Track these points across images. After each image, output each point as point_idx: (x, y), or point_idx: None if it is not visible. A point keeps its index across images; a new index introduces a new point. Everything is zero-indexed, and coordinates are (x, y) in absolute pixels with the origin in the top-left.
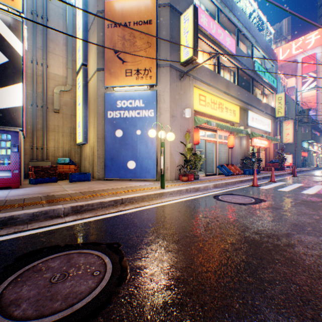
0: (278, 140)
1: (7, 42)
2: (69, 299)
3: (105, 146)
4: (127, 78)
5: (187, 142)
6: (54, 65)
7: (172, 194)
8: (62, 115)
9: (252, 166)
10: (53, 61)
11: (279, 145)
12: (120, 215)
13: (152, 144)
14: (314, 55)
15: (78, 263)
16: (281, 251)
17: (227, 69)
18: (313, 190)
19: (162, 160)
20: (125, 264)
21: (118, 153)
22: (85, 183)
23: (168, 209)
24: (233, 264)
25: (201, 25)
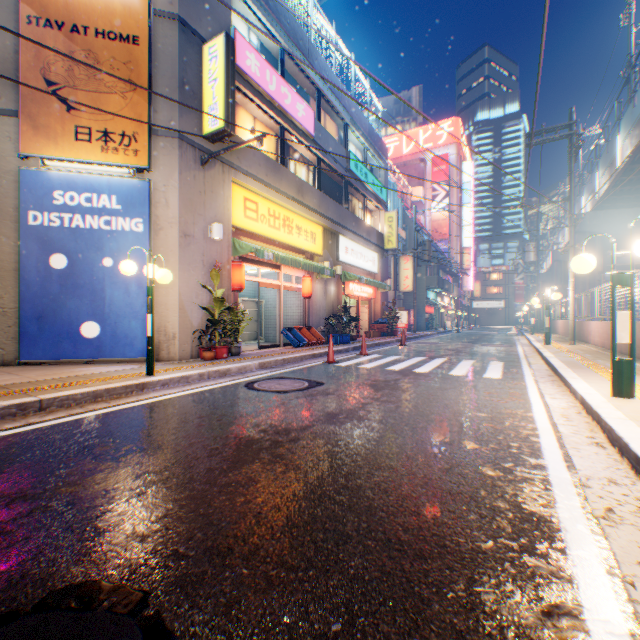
0: (388, 287)
1: None
2: None
3: (23, 288)
4: (81, 145)
5: (216, 286)
6: None
7: (170, 385)
8: None
9: (345, 330)
10: None
11: (395, 294)
12: (26, 431)
13: (141, 287)
14: (447, 156)
15: None
16: (276, 448)
17: (303, 158)
18: (403, 365)
19: (150, 321)
20: None
21: (58, 305)
22: None
23: (143, 411)
24: (191, 474)
25: (248, 72)
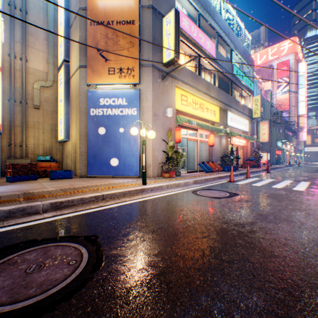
0: (255, 139)
1: None
2: (44, 285)
3: (88, 143)
4: (110, 76)
5: (169, 140)
6: (33, 60)
7: (154, 190)
8: (42, 111)
9: (231, 164)
10: (32, 56)
11: (256, 144)
12: (100, 210)
13: (135, 141)
14: (287, 61)
15: (55, 255)
16: (244, 237)
17: (208, 71)
18: (281, 185)
19: (144, 157)
20: (101, 253)
21: (101, 151)
22: (66, 180)
23: (148, 204)
24: (200, 249)
25: (183, 28)
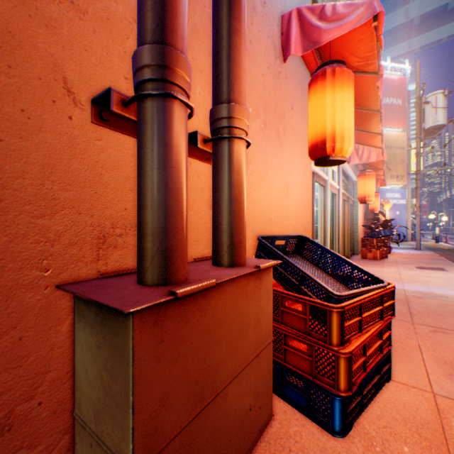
0: None
1: None
2: None
3: None
4: (390, 180)
5: None
6: None
7: None
8: None
9: None
10: None
11: None
12: None
13: (404, 220)
14: None
15: None
16: None
17: None
18: None
19: (436, 230)
20: None
21: None
22: None
23: None
24: None
25: None
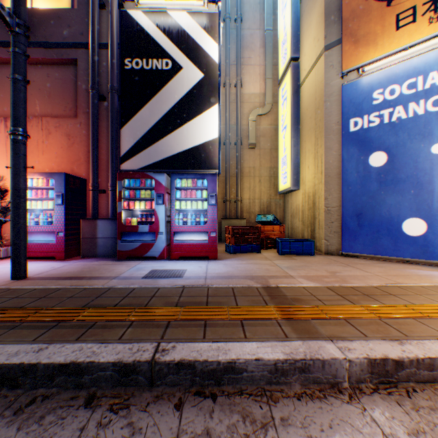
0: None
1: (202, 50)
2: None
3: (343, 189)
4: (399, 33)
5: None
6: (248, 82)
7: None
8: (257, 151)
9: None
10: (246, 76)
11: None
12: None
13: None
14: None
15: None
16: None
17: None
18: None
19: None
20: None
21: (375, 202)
22: (308, 259)
23: None
24: None
25: None
